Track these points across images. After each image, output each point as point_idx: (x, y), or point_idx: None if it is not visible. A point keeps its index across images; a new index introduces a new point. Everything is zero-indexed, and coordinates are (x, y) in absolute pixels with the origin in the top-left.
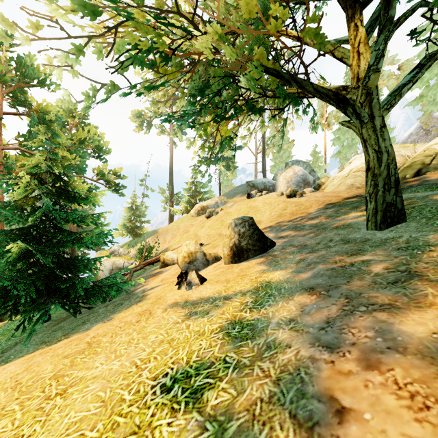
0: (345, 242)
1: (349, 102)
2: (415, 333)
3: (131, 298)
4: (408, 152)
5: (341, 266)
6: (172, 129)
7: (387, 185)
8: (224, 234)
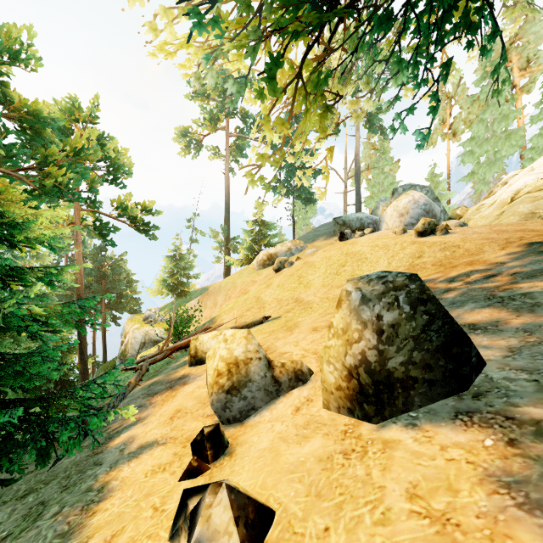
0: None
1: None
2: None
3: (78, 482)
4: None
5: None
6: (228, 150)
7: None
8: (304, 300)
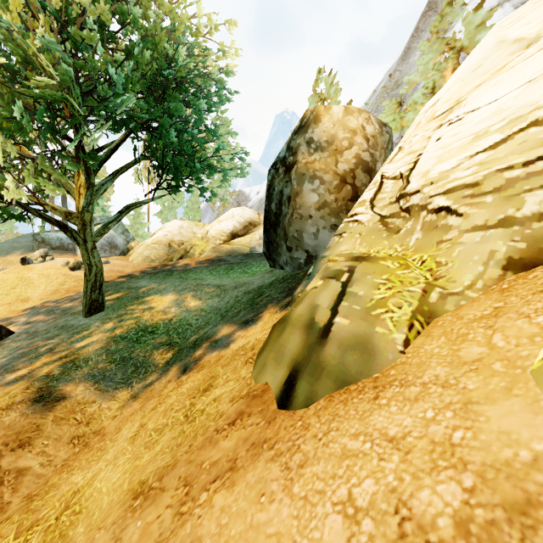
0: (61, 328)
1: (68, 229)
2: (9, 379)
3: None
4: (198, 230)
5: (31, 349)
6: None
7: (94, 287)
8: None
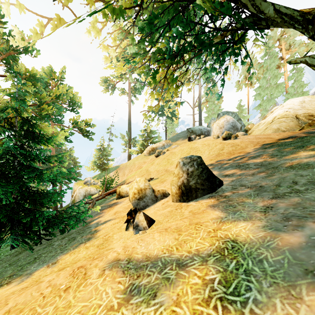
0: None
1: None
2: None
3: (84, 231)
4: None
5: None
6: (130, 90)
7: None
8: (170, 170)
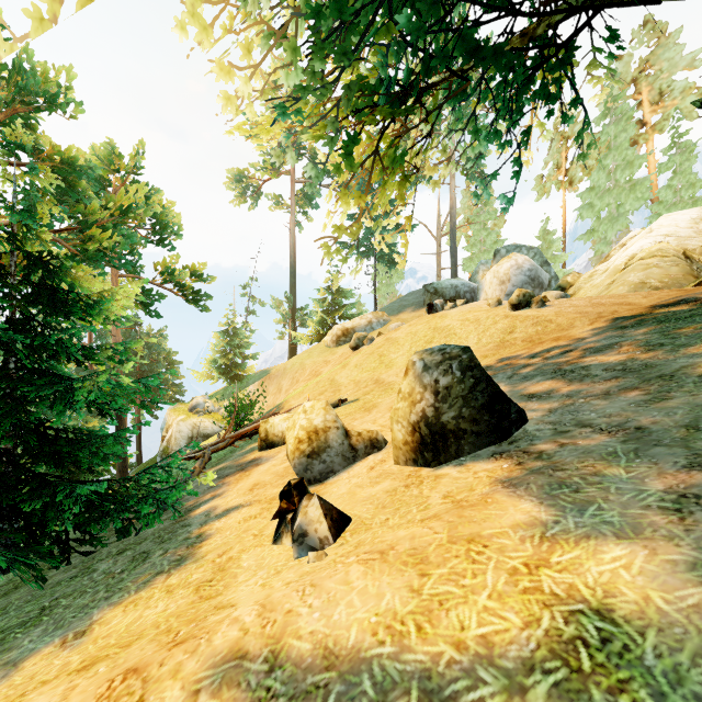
0: None
1: None
2: None
3: (173, 537)
4: None
5: None
6: (293, 199)
7: None
8: (385, 381)
